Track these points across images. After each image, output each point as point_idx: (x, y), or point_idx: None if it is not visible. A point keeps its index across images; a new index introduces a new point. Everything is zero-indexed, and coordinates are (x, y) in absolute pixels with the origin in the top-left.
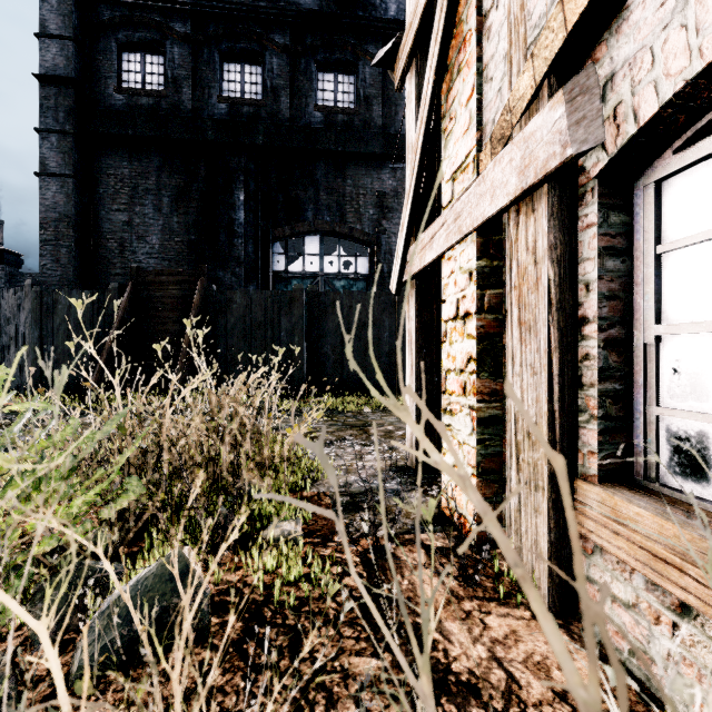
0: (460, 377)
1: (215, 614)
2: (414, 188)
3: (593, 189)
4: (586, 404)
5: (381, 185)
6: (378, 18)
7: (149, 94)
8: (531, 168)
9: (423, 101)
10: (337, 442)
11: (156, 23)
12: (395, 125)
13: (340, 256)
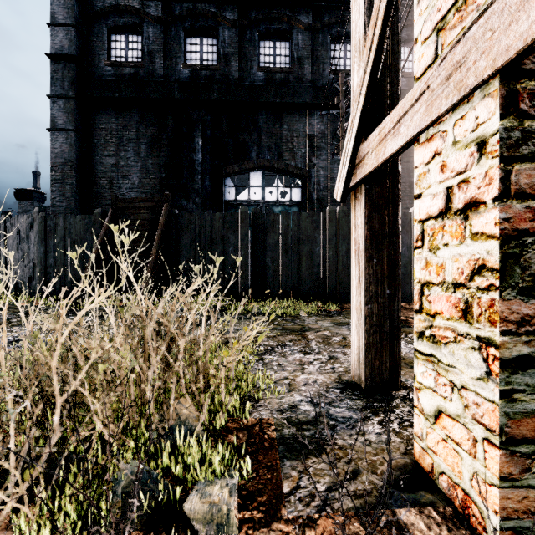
0: (453, 294)
1: None
2: (370, 71)
3: None
4: None
5: (311, 128)
6: None
7: (131, 65)
8: None
9: None
10: (278, 348)
11: (136, 10)
12: (322, 79)
13: (278, 187)
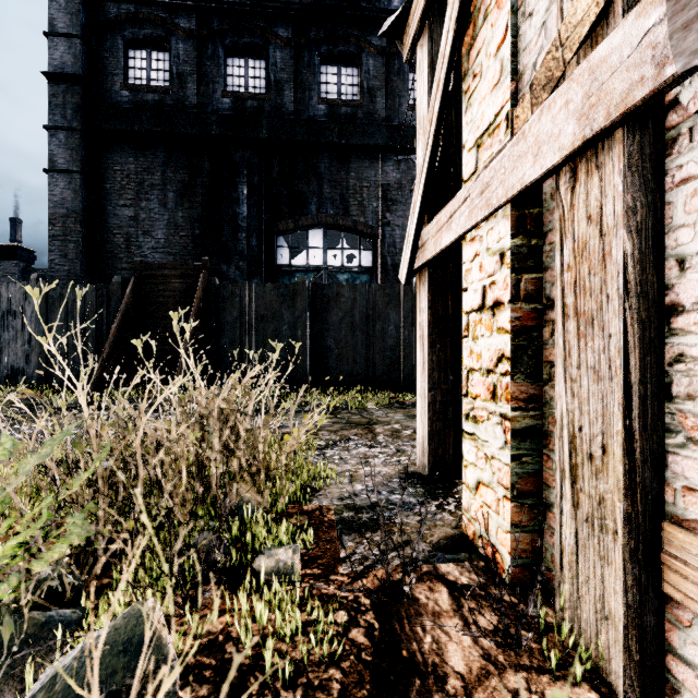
0: (487, 379)
1: (186, 686)
2: (428, 162)
3: (692, 130)
4: (680, 422)
5: (384, 177)
6: (382, 9)
7: (155, 90)
8: (600, 107)
9: (440, 60)
10: (341, 442)
11: (161, 20)
12: (399, 116)
13: (344, 249)
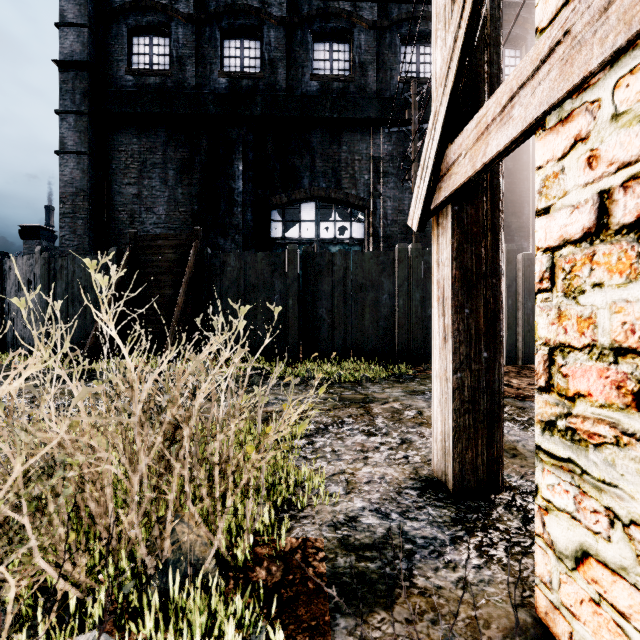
0: (613, 366)
1: None
2: (464, 34)
3: None
4: None
5: (376, 150)
6: None
7: (156, 73)
8: None
9: None
10: (333, 427)
11: (162, 6)
12: (390, 89)
13: (336, 222)
